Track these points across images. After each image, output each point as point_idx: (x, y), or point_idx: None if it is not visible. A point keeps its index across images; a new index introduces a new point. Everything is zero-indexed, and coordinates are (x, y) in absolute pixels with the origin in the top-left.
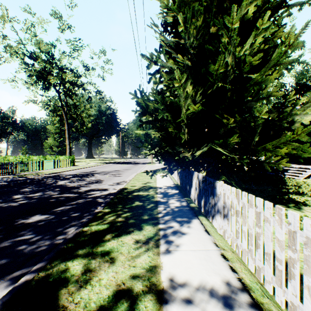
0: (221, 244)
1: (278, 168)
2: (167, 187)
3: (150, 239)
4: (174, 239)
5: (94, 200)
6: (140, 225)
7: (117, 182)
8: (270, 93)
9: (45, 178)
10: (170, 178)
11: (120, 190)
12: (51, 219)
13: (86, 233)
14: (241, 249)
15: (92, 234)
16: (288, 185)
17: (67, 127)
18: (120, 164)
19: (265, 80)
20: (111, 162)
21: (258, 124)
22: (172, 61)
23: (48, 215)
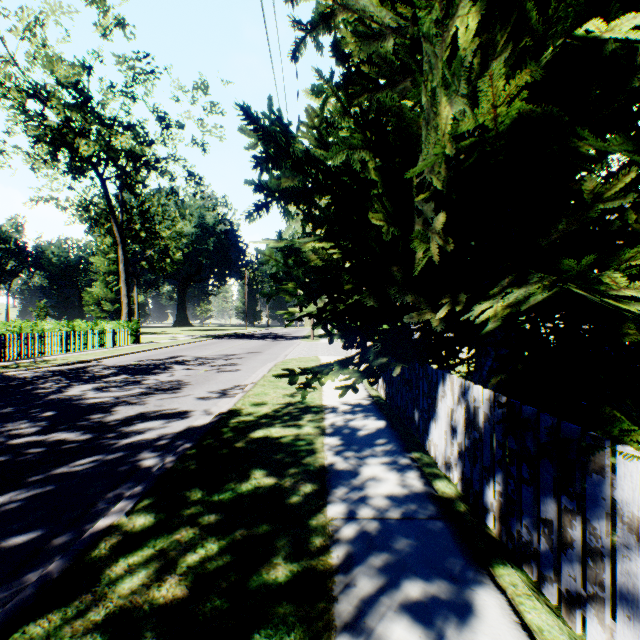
0: None
1: None
2: (353, 409)
3: None
4: None
5: (127, 459)
6: None
7: (220, 389)
8: None
9: (45, 377)
10: None
11: (218, 418)
12: None
13: None
14: None
15: None
16: None
17: (123, 256)
18: (242, 338)
19: None
20: (224, 334)
21: None
22: (376, 3)
23: None
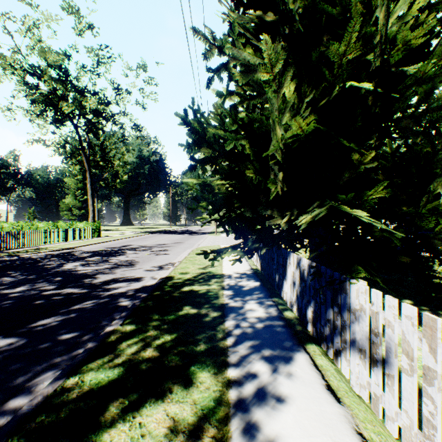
0: (376, 440)
1: None
2: (241, 276)
3: (207, 420)
4: (263, 420)
5: (112, 302)
6: (187, 371)
7: (159, 265)
8: None
9: (47, 258)
10: (245, 258)
11: (161, 281)
12: (17, 349)
13: (67, 397)
14: None
15: (80, 400)
16: (439, 271)
17: (89, 179)
18: (169, 233)
19: None
20: (156, 230)
21: None
22: (251, 52)
23: (16, 338)
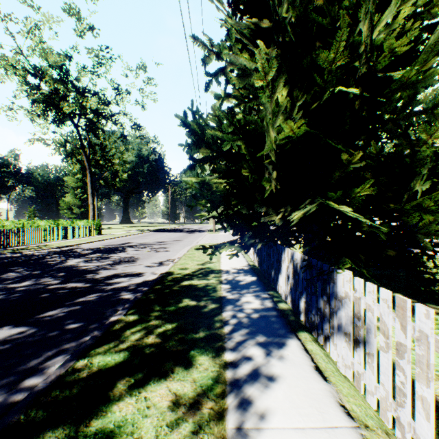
0: (357, 410)
1: None
2: (238, 271)
3: (206, 395)
4: (256, 394)
5: (115, 295)
6: (187, 355)
7: (159, 261)
8: (438, 99)
9: (50, 255)
10: (242, 255)
11: (161, 276)
12: (27, 336)
13: (78, 376)
14: (410, 433)
15: (90, 379)
16: (430, 267)
17: (90, 177)
18: (168, 231)
19: (425, 77)
20: (155, 229)
21: (422, 157)
22: (248, 57)
23: (26, 327)
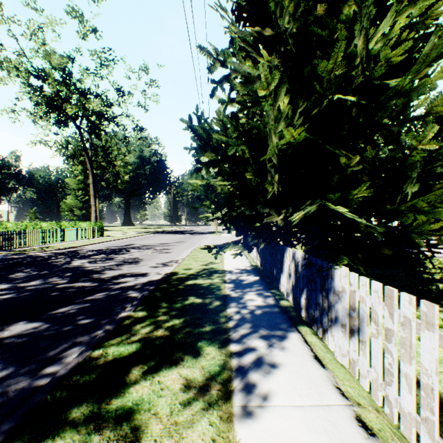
0: (351, 391)
1: (440, 242)
2: (241, 271)
3: (214, 379)
4: (260, 379)
5: (122, 293)
6: (195, 346)
7: (163, 262)
8: (429, 108)
9: (55, 256)
10: (245, 256)
11: (166, 275)
12: (43, 330)
13: (95, 363)
14: (397, 408)
15: (106, 366)
16: (429, 267)
17: (92, 179)
18: (170, 233)
19: (418, 86)
20: (157, 230)
21: (413, 162)
22: (251, 64)
23: (40, 322)
